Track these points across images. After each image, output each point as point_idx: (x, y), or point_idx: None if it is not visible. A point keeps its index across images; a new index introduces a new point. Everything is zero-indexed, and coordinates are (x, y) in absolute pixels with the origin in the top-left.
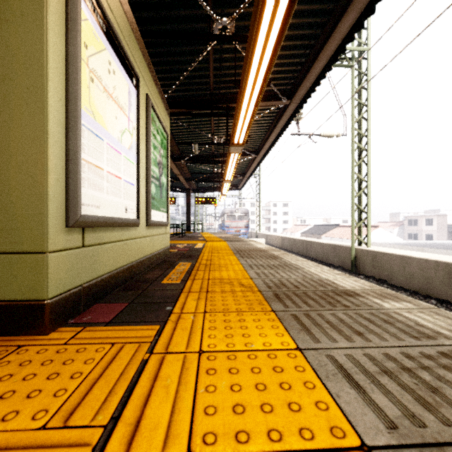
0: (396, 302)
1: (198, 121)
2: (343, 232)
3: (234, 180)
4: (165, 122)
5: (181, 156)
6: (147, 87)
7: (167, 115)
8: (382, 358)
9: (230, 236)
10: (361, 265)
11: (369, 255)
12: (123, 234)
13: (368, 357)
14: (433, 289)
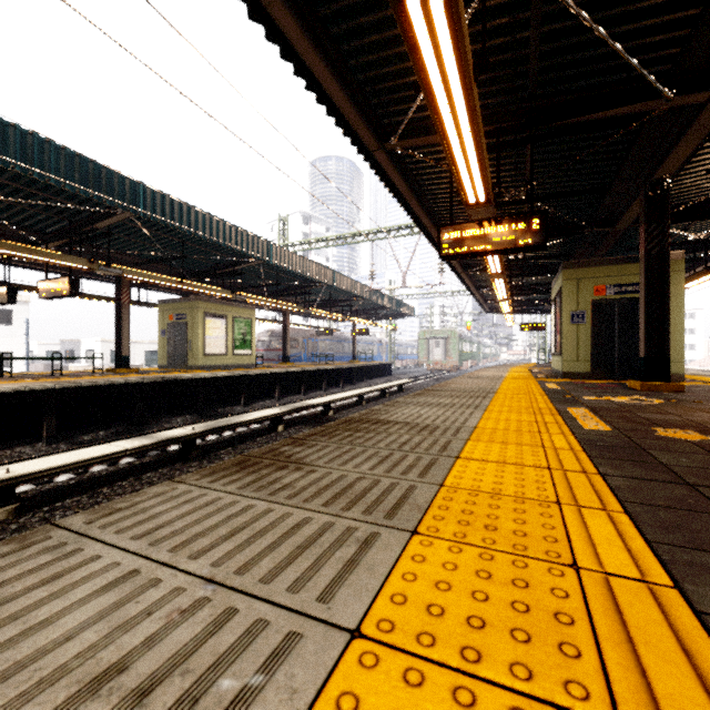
0: None
1: None
2: None
3: None
4: None
5: None
6: None
7: None
8: None
9: None
10: None
11: None
12: None
13: None
14: None
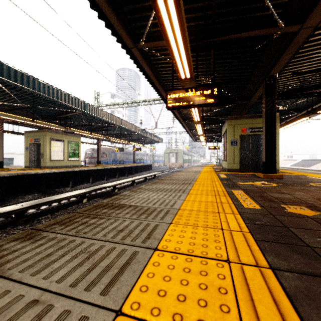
0: None
1: None
2: None
3: None
4: None
5: None
6: None
7: None
8: None
9: None
10: None
11: None
12: None
13: None
14: None
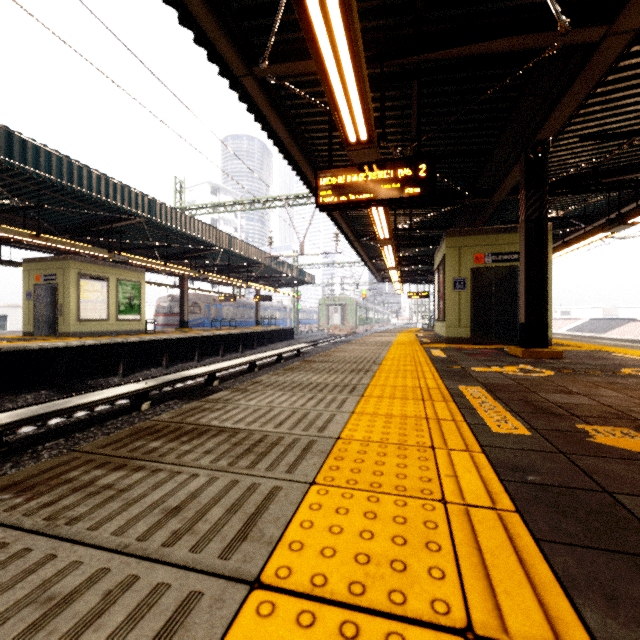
0: None
1: None
2: None
3: None
4: None
5: None
6: None
7: None
8: None
9: None
10: None
11: None
12: None
13: None
14: None
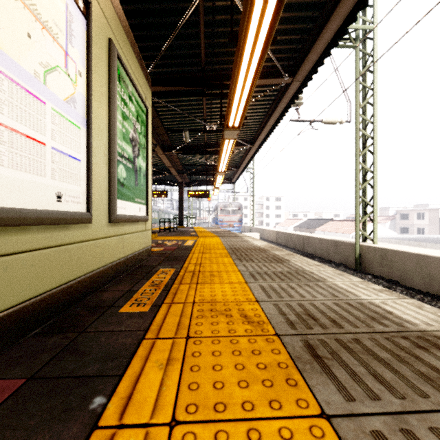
0: None
1: (189, 105)
2: (336, 226)
3: (228, 173)
4: (144, 93)
5: (172, 146)
6: (112, 32)
7: (147, 85)
8: None
9: (224, 231)
10: (368, 264)
11: (377, 252)
12: (55, 237)
13: None
14: None
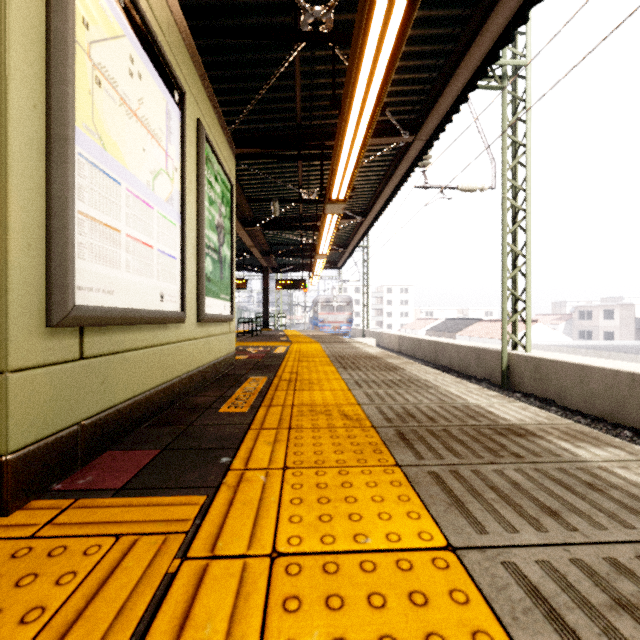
0: (598, 448)
1: (279, 168)
2: (487, 328)
3: (332, 254)
4: (229, 166)
5: (255, 219)
6: (200, 110)
7: (231, 155)
8: (607, 569)
9: (326, 336)
10: (517, 378)
11: (529, 363)
12: (158, 336)
13: (580, 566)
14: (627, 415)
